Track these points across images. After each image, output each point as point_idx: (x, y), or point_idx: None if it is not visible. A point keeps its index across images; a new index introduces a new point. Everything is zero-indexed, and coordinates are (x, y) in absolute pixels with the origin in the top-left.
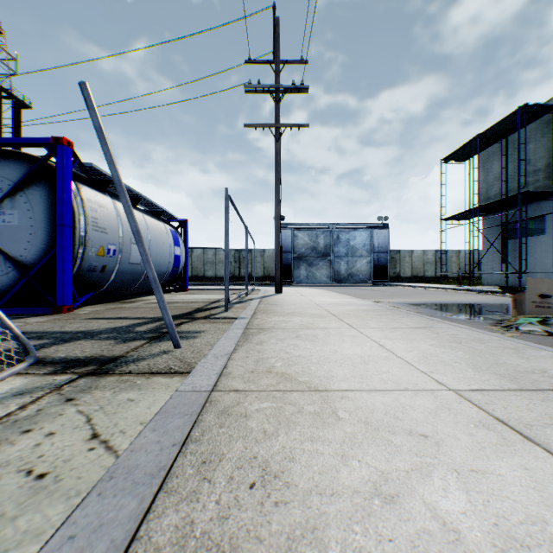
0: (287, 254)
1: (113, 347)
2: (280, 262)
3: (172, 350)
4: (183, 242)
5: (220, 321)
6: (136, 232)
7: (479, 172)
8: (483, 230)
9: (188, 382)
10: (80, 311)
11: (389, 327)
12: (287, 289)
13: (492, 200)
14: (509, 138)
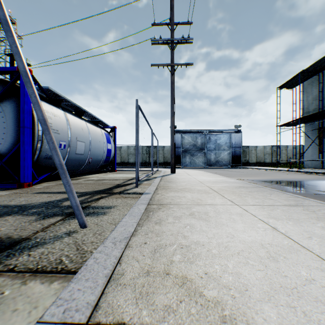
0: (178, 149)
1: (29, 225)
2: (174, 153)
3: (77, 230)
4: (113, 141)
5: (130, 196)
6: (42, 121)
7: (302, 95)
8: (305, 132)
9: (66, 294)
10: (37, 186)
11: (266, 204)
12: (178, 170)
13: (311, 113)
14: (324, 72)
